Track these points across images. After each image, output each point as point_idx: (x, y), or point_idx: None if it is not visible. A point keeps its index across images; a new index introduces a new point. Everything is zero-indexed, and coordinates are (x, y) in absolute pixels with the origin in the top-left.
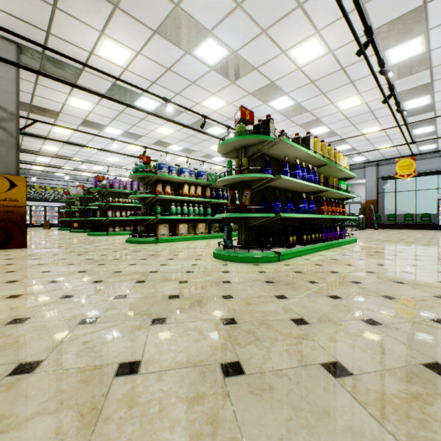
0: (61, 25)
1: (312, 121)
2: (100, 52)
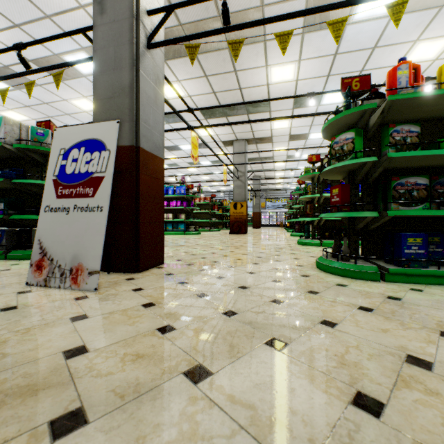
0: (255, 127)
1: None
2: (274, 127)
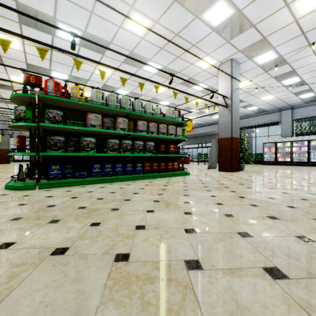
0: None
1: (153, 99)
2: (13, 79)
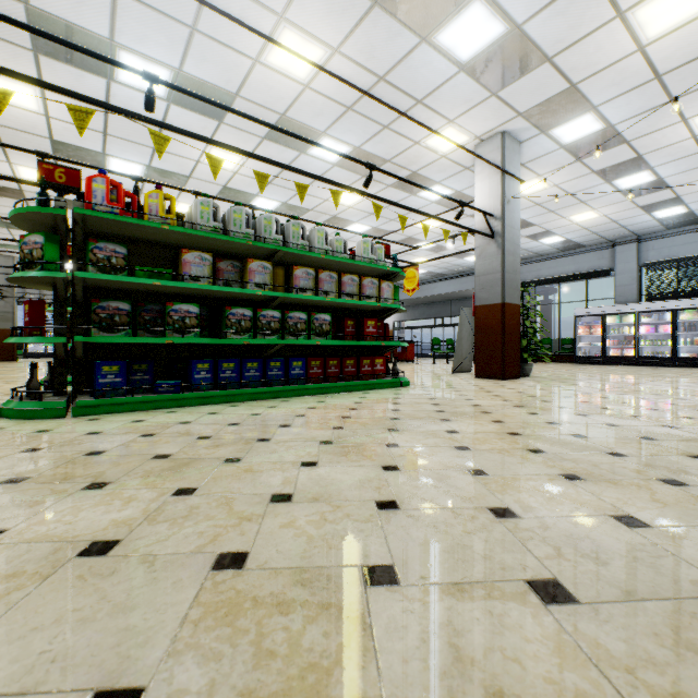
0: None
1: (332, 219)
2: (23, 176)
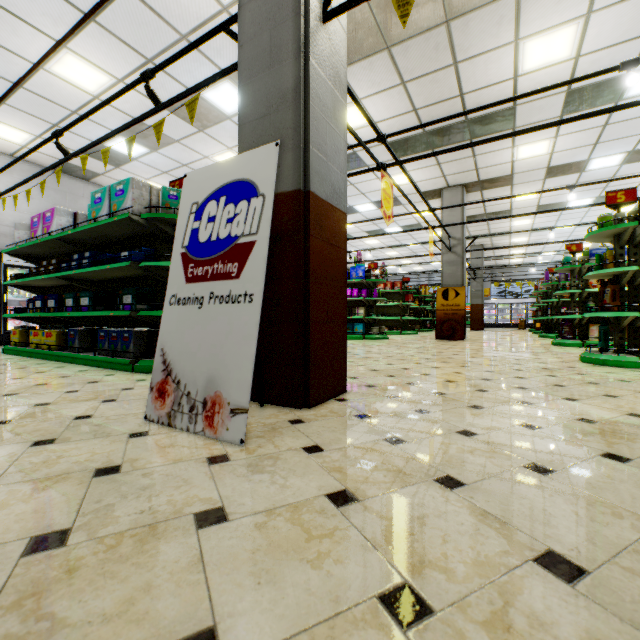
0: (482, 161)
1: None
2: (519, 157)
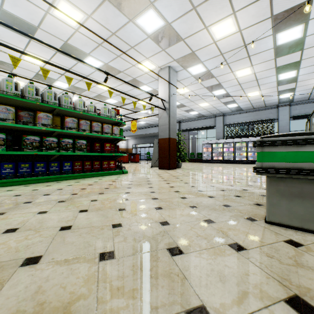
0: None
1: (98, 95)
2: None
